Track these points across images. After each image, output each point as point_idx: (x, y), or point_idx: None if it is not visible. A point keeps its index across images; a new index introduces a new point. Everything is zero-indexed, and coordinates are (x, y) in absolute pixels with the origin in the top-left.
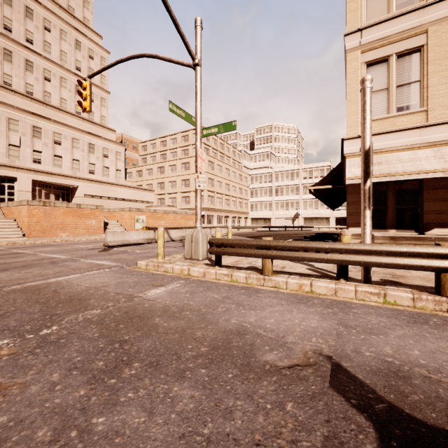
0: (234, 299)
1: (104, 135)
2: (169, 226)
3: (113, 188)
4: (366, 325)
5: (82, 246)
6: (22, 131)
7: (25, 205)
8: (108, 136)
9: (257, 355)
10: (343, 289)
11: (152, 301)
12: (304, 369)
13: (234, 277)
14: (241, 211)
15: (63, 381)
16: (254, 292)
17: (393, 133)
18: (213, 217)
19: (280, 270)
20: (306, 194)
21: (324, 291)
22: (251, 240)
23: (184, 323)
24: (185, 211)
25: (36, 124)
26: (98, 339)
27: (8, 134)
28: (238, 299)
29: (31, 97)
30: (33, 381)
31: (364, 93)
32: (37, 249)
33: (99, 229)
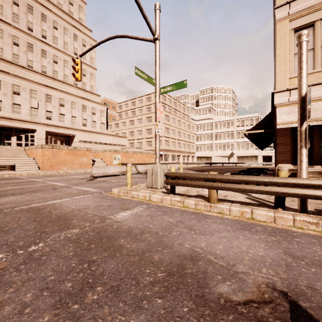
0: (186, 223)
1: (93, 99)
2: (137, 162)
3: (98, 136)
4: (313, 257)
5: (76, 177)
6: (39, 98)
7: (40, 148)
8: (95, 99)
9: (210, 286)
10: (282, 217)
11: (119, 223)
12: (261, 308)
13: (186, 203)
14: (189, 151)
15: (33, 303)
16: (203, 217)
17: (319, 85)
18: (168, 156)
19: (223, 198)
20: (239, 138)
21: (264, 218)
22: (199, 174)
23: (144, 246)
24: (149, 151)
25: (48, 93)
26: (72, 257)
27: (30, 100)
28: (189, 223)
29: (45, 75)
30: (8, 301)
31: (300, 46)
32: (46, 178)
33: (89, 165)
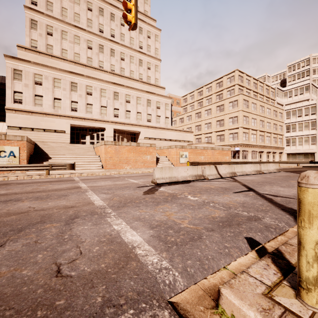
0: None
1: (157, 92)
2: (208, 161)
3: (163, 132)
4: None
5: (133, 181)
6: (108, 96)
7: (103, 145)
8: (159, 92)
9: None
10: None
11: None
12: None
13: None
14: (276, 146)
15: None
16: None
17: None
18: (247, 152)
19: None
20: None
21: None
22: None
23: None
24: (222, 147)
25: (115, 90)
26: None
27: (100, 99)
28: None
29: (113, 73)
30: None
31: None
32: (96, 183)
33: (152, 163)
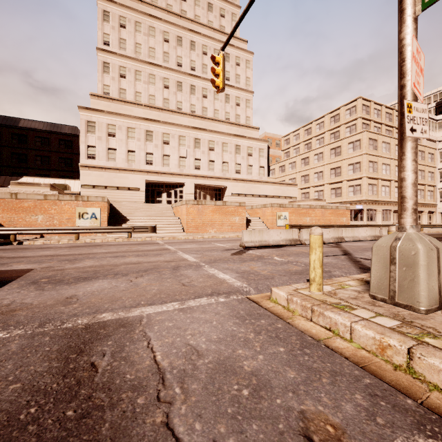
0: None
1: (248, 135)
2: (316, 223)
3: (256, 185)
4: None
5: (220, 245)
6: (187, 144)
7: (184, 204)
8: (252, 135)
9: None
10: None
11: None
12: None
13: None
14: (423, 203)
15: None
16: None
17: None
18: (375, 212)
19: None
20: None
21: None
22: None
23: None
24: (336, 205)
25: (196, 136)
26: None
27: (179, 148)
28: None
29: (194, 115)
30: None
31: None
32: (182, 246)
33: (242, 226)
